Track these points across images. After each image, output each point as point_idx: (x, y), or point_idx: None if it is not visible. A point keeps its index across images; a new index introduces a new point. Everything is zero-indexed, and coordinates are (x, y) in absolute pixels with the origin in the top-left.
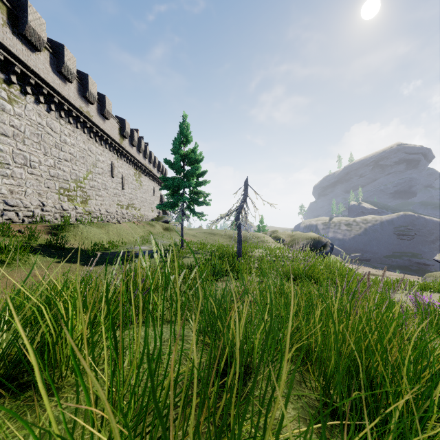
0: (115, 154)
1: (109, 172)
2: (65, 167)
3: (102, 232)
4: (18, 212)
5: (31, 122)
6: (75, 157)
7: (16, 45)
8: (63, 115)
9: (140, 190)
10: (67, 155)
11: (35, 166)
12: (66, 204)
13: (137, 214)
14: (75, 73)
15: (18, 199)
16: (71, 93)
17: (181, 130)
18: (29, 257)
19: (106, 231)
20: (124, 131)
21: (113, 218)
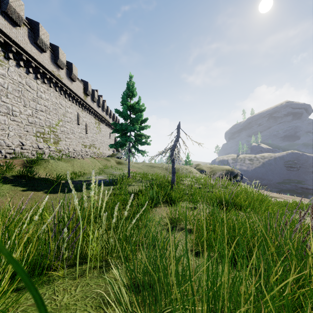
0: (80, 107)
1: (76, 120)
2: (41, 116)
3: (68, 165)
4: (1, 150)
5: (13, 81)
6: (49, 108)
7: (0, 20)
8: (39, 77)
9: (99, 134)
10: (42, 107)
11: (16, 114)
12: (41, 144)
13: (97, 152)
14: (48, 44)
15: (1, 140)
16: (45, 60)
17: (128, 87)
18: None
19: (71, 164)
20: (87, 90)
21: (78, 154)
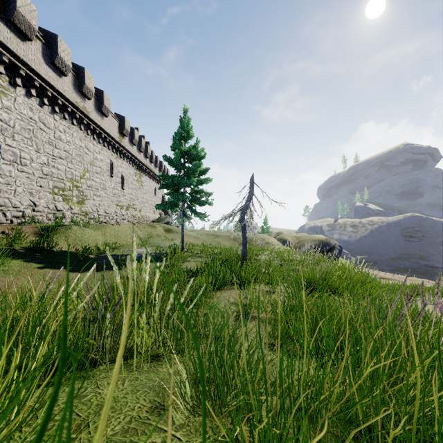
0: (115, 152)
1: (108, 171)
2: (60, 165)
3: (98, 234)
4: (6, 212)
5: (21, 116)
6: (71, 154)
7: (4, 32)
8: (57, 110)
9: (141, 191)
10: (61, 153)
11: (26, 163)
12: (60, 204)
13: (137, 215)
14: (70, 65)
15: (6, 198)
16: (66, 86)
17: (181, 124)
18: (7, 262)
19: (102, 232)
20: (124, 129)
21: (111, 219)
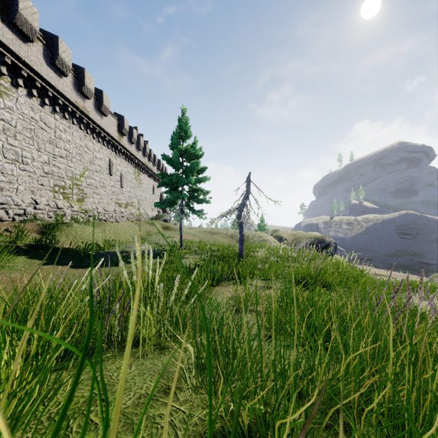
0: (114, 151)
1: (107, 169)
2: (60, 164)
3: (97, 231)
4: (8, 210)
5: (23, 116)
6: (71, 153)
7: (6, 34)
8: (58, 110)
9: (139, 189)
10: (62, 152)
11: (27, 162)
12: (61, 202)
13: (136, 213)
14: (71, 66)
15: (8, 197)
16: (66, 87)
17: (179, 124)
18: (11, 259)
19: (102, 230)
20: (123, 128)
21: (111, 216)
